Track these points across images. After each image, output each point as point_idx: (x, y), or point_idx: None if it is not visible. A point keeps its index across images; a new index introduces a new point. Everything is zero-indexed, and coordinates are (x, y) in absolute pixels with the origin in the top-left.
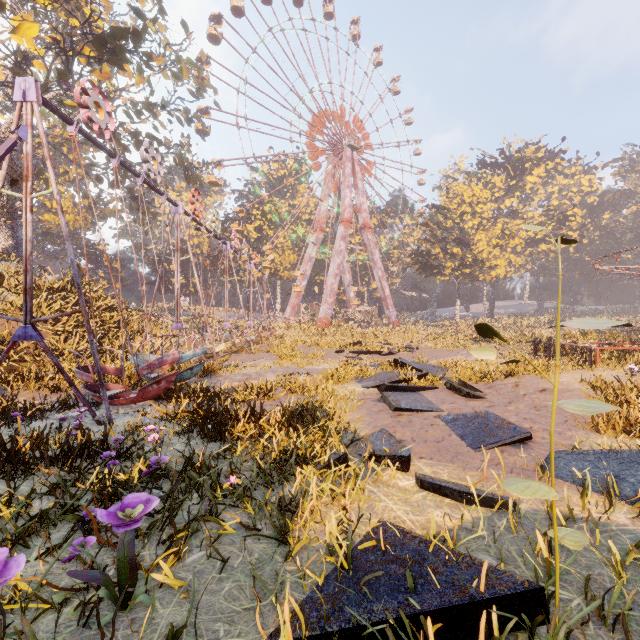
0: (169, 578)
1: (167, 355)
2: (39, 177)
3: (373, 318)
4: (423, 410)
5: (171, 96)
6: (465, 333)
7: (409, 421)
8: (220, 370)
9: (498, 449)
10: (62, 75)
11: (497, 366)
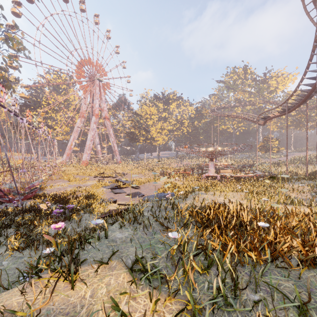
0: (76, 217)
1: (35, 183)
2: None
3: (109, 160)
4: (122, 193)
5: (0, 48)
6: (147, 166)
7: (118, 195)
8: (45, 188)
9: (136, 198)
10: None
11: (147, 179)
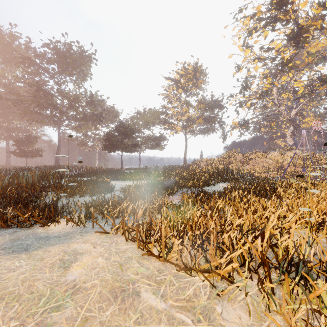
0: None
1: None
2: (300, 115)
3: None
4: None
5: None
6: None
7: None
8: None
9: None
10: (309, 94)
11: None
